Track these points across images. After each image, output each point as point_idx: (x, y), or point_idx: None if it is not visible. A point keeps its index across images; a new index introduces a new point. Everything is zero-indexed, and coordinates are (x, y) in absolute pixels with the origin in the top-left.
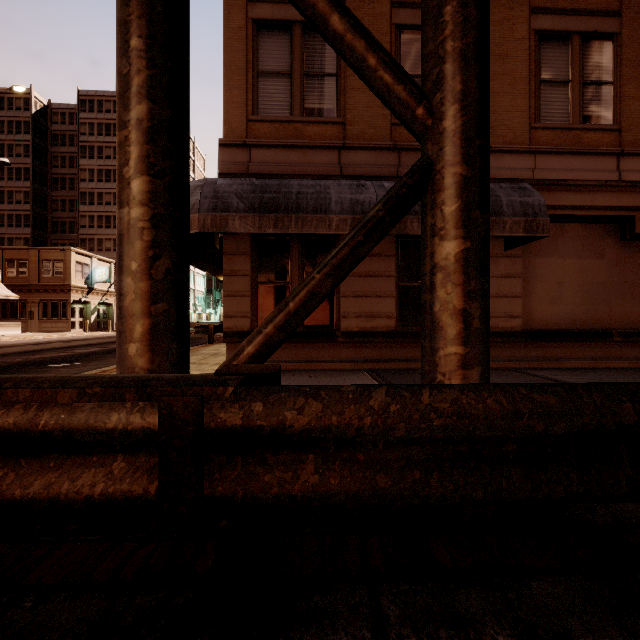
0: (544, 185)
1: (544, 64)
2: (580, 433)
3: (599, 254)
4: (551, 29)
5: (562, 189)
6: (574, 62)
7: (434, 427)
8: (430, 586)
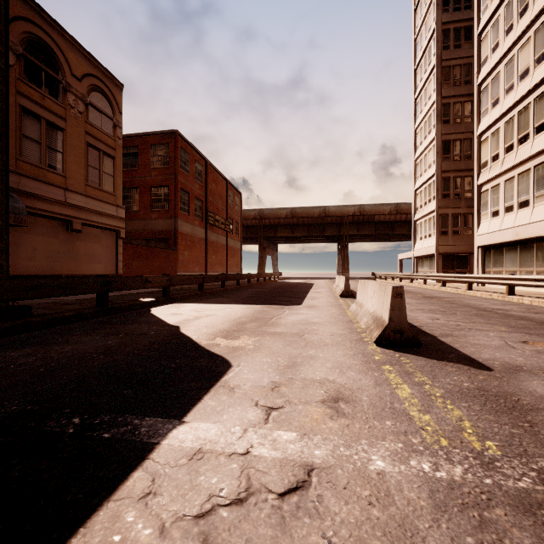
0: (26, 194)
1: (26, 126)
2: (34, 286)
3: (56, 236)
4: (30, 109)
5: (36, 199)
6: (43, 133)
7: (6, 285)
8: (1, 323)
